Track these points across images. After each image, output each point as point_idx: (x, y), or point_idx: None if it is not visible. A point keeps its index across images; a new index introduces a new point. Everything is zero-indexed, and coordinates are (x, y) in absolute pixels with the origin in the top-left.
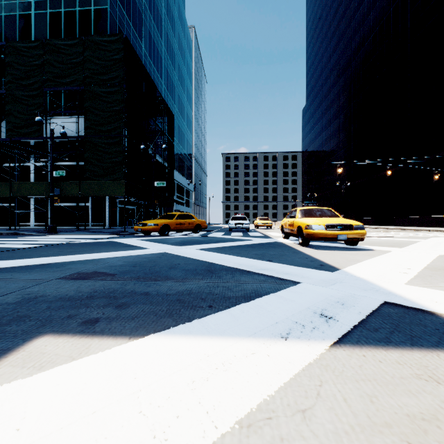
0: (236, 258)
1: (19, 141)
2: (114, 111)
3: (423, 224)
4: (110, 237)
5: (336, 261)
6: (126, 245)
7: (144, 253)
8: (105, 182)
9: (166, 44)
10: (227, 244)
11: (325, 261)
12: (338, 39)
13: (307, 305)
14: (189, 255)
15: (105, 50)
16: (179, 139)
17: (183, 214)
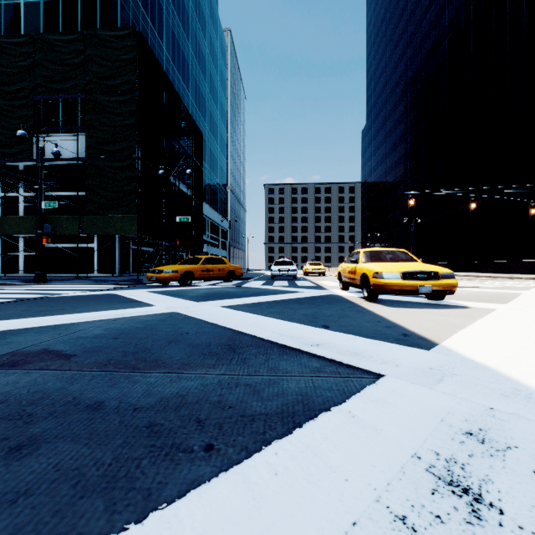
0: (276, 322)
1: (2, 165)
2: (123, 126)
3: (511, 270)
4: (114, 288)
5: (424, 326)
6: (127, 299)
7: (144, 313)
8: (112, 217)
9: (194, 48)
10: (265, 298)
11: (407, 326)
12: (405, 45)
13: (412, 446)
14: (207, 317)
15: (112, 48)
16: (211, 165)
17: (211, 257)
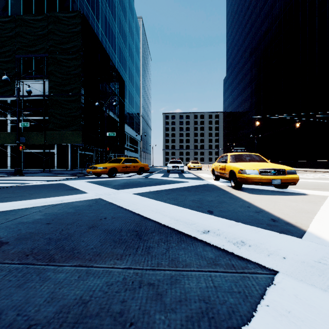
0: (173, 208)
1: None
2: (73, 74)
3: (319, 166)
4: (64, 179)
5: (285, 212)
6: (70, 188)
7: (77, 200)
8: (65, 133)
9: (119, 27)
10: (164, 187)
11: (271, 212)
12: (251, 26)
13: None
14: (122, 203)
15: (65, 24)
16: (129, 101)
17: (129, 158)
